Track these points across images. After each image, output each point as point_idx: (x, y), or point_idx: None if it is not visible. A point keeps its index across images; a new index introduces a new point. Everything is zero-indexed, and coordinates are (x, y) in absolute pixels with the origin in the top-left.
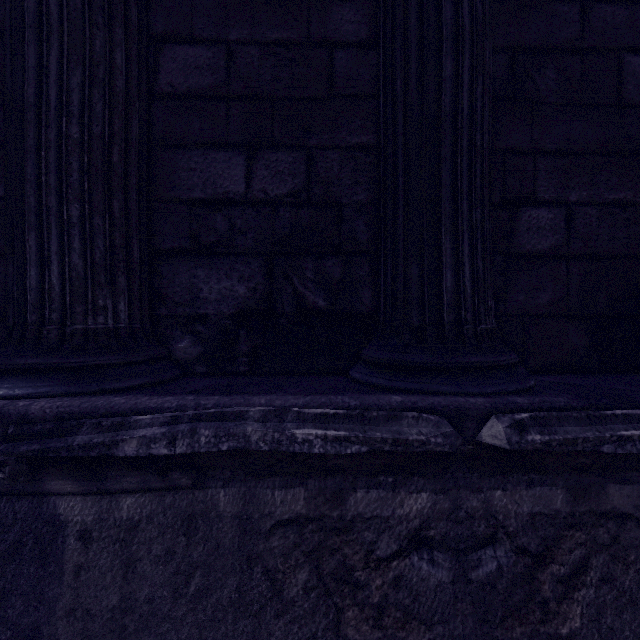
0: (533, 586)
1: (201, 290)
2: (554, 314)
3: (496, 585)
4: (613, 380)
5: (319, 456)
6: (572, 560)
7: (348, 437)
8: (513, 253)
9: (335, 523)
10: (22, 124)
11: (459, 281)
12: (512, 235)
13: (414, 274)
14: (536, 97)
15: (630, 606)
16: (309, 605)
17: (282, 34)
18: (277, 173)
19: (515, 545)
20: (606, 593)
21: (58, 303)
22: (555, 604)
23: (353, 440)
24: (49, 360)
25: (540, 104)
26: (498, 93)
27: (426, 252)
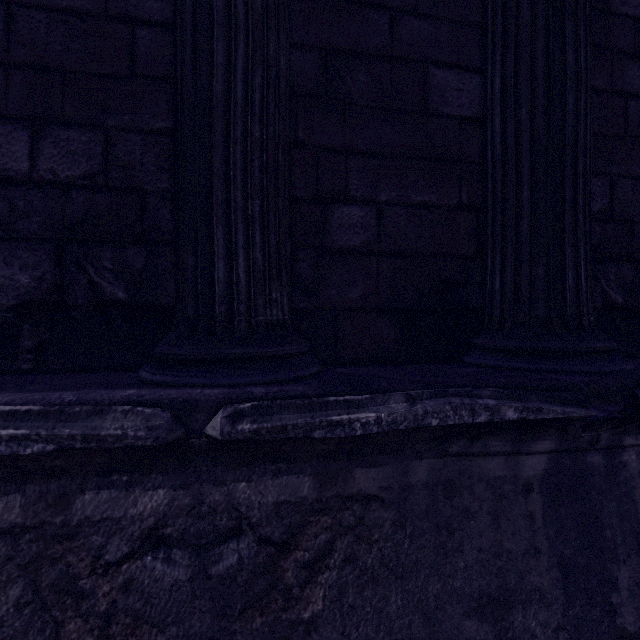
0: (277, 574)
1: None
2: (365, 308)
3: (237, 577)
4: (399, 369)
5: (29, 458)
6: (318, 544)
7: (29, 436)
8: (326, 248)
9: (59, 530)
10: None
11: (232, 272)
12: (325, 231)
13: (190, 264)
14: (348, 98)
15: (372, 583)
16: (22, 623)
17: (75, 2)
18: (69, 153)
19: (258, 535)
20: (349, 573)
21: None
22: (299, 589)
23: (37, 439)
24: None
25: (352, 105)
26: (311, 90)
27: (200, 241)
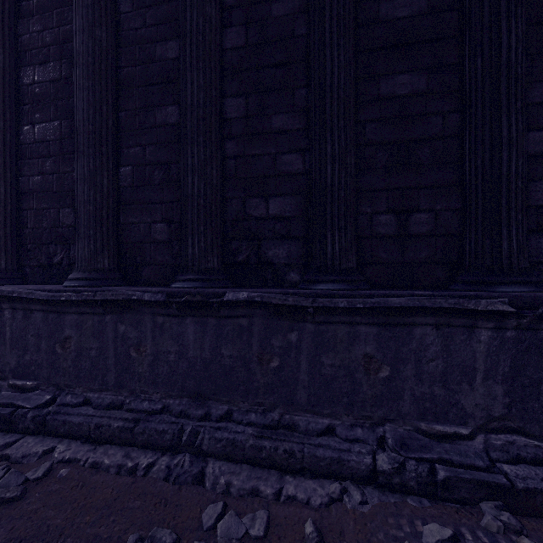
0: None
1: (542, 249)
2: None
3: None
4: None
5: None
6: None
7: None
8: None
9: None
10: (499, 183)
11: None
12: None
13: None
14: None
15: None
16: None
17: None
18: None
19: None
20: None
21: (515, 256)
22: None
23: None
24: (525, 279)
25: None
26: None
27: None
